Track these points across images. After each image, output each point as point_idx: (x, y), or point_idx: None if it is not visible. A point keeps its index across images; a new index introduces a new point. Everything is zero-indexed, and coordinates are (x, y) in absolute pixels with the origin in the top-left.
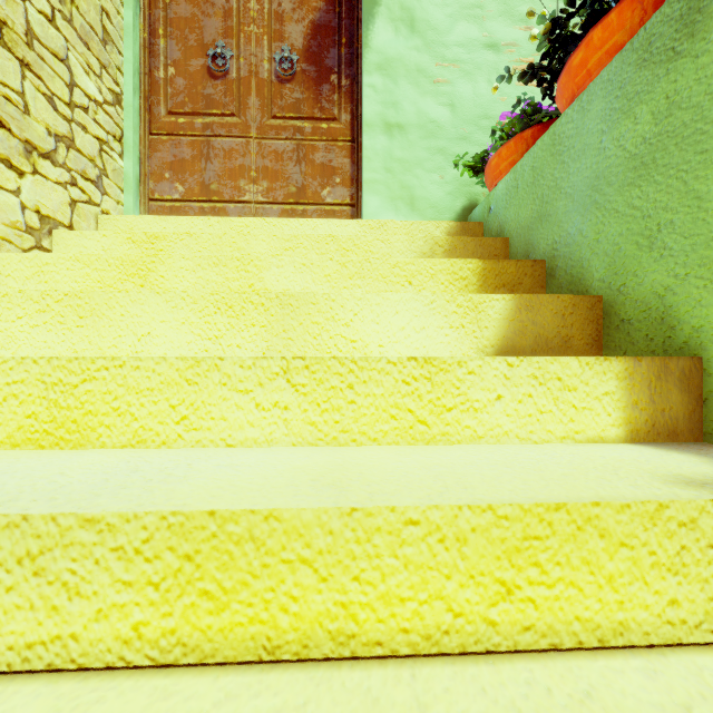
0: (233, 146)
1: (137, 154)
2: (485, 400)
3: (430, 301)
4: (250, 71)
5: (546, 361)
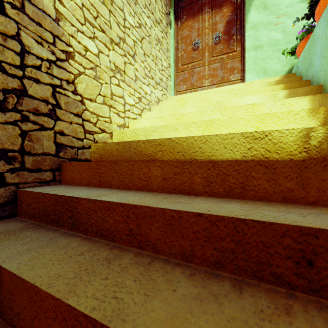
0: (200, 70)
1: (173, 79)
2: (267, 111)
3: (259, 96)
4: (205, 45)
5: (285, 100)
